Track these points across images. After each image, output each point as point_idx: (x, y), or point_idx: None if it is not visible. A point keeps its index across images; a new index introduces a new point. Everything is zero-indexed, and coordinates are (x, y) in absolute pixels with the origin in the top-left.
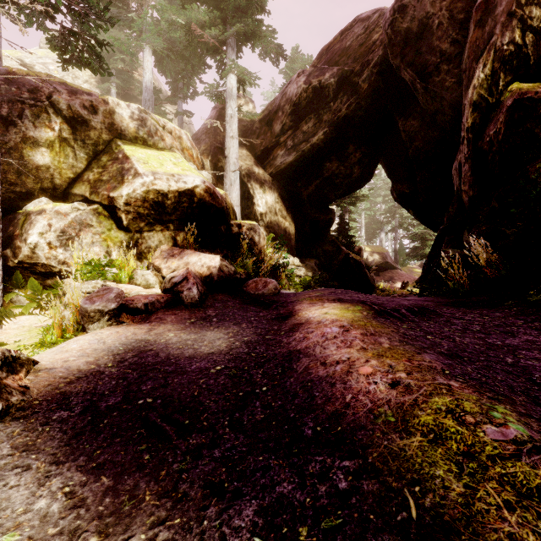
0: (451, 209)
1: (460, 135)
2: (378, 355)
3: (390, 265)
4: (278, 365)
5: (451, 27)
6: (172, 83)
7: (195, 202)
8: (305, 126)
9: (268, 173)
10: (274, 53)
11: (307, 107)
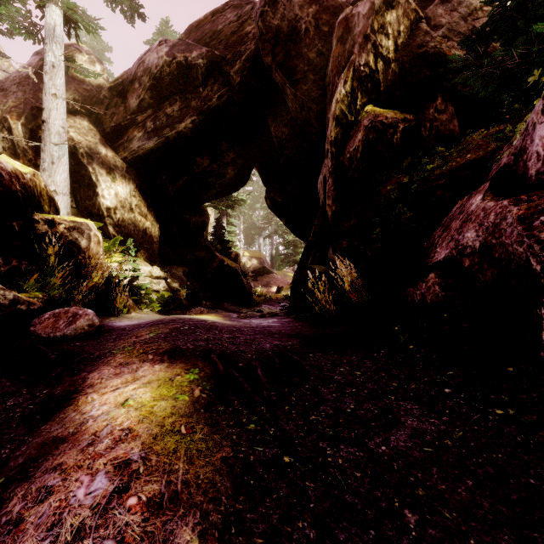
0: (317, 222)
1: (324, 150)
2: None
3: (268, 269)
4: None
5: (318, 37)
6: None
7: None
8: (169, 108)
9: (121, 158)
10: (126, 5)
11: (171, 86)
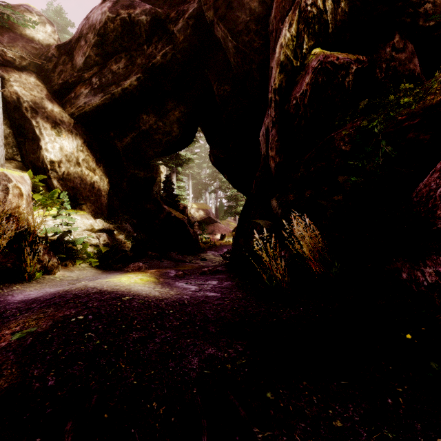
0: (259, 175)
1: (266, 104)
2: None
3: (213, 219)
4: None
5: None
6: None
7: None
8: (115, 65)
9: (68, 113)
10: None
11: (116, 43)
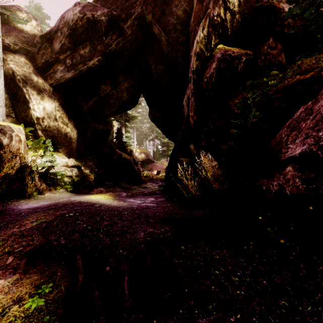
0: (183, 128)
1: (188, 79)
2: None
3: (151, 160)
4: None
5: None
6: None
7: None
8: (82, 50)
9: (48, 84)
10: None
11: (83, 35)
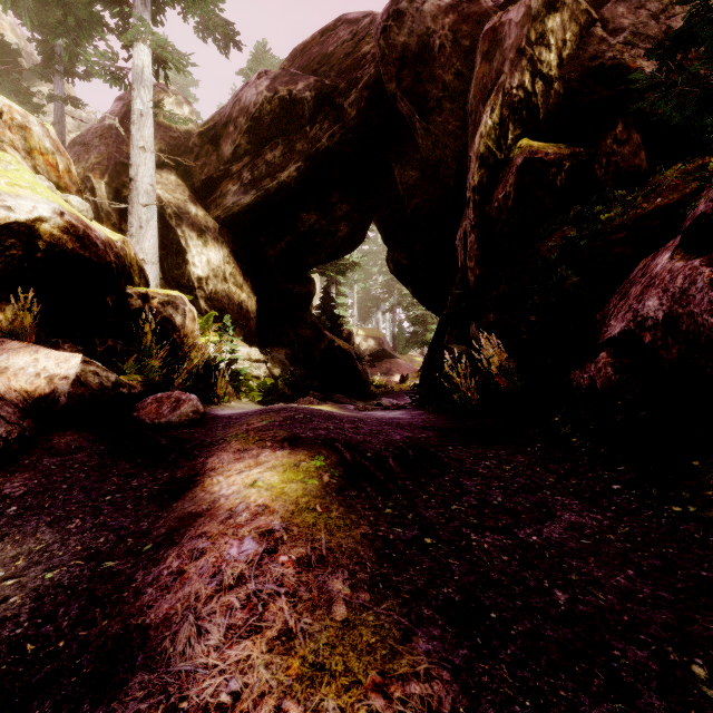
0: (455, 290)
1: (465, 197)
2: (313, 667)
3: (388, 352)
4: (63, 707)
5: (456, 54)
6: (43, 43)
7: (41, 249)
8: (270, 154)
9: (213, 217)
10: (220, 33)
11: (272, 127)
